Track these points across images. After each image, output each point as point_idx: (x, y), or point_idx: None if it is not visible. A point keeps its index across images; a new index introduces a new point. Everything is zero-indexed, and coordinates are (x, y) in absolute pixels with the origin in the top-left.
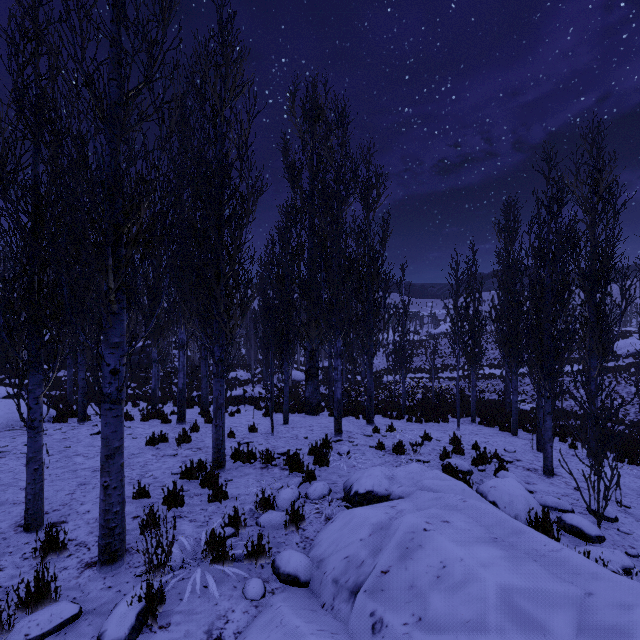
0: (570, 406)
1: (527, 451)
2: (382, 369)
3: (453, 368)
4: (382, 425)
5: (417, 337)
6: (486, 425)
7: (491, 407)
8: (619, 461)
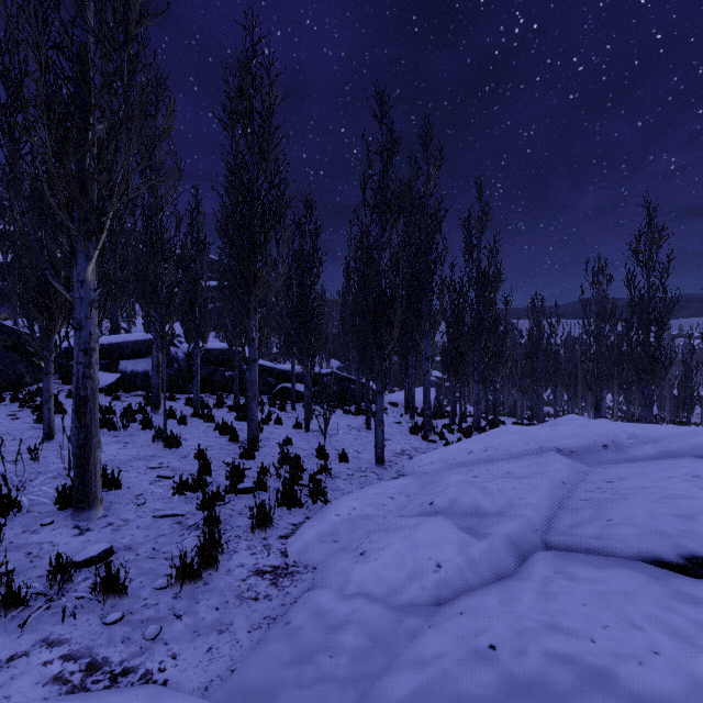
0: None
1: None
2: None
3: None
4: None
5: None
6: None
7: None
8: None
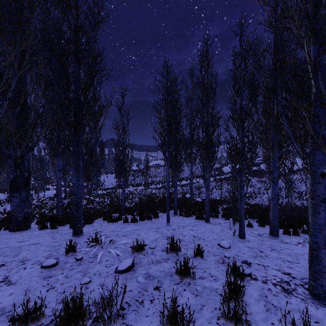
0: (212, 197)
1: (235, 241)
2: (117, 185)
3: (157, 182)
4: (93, 233)
5: (138, 167)
6: (185, 216)
7: (181, 202)
8: (287, 234)
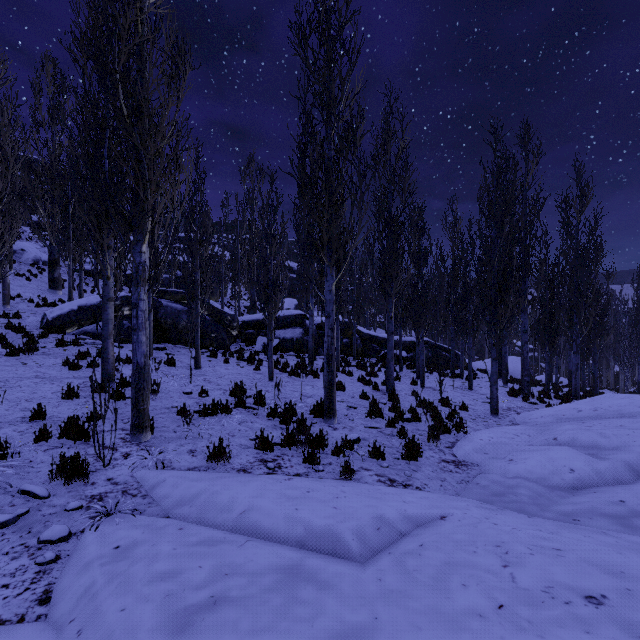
0: None
1: None
2: None
3: None
4: None
5: None
6: None
7: None
8: None
